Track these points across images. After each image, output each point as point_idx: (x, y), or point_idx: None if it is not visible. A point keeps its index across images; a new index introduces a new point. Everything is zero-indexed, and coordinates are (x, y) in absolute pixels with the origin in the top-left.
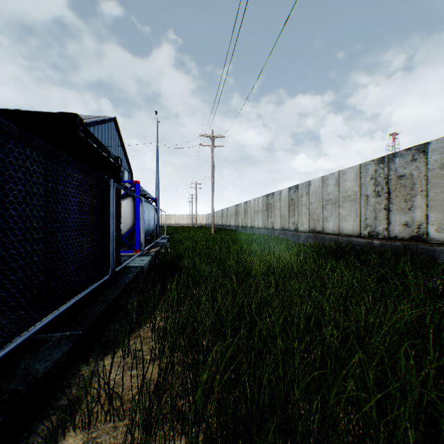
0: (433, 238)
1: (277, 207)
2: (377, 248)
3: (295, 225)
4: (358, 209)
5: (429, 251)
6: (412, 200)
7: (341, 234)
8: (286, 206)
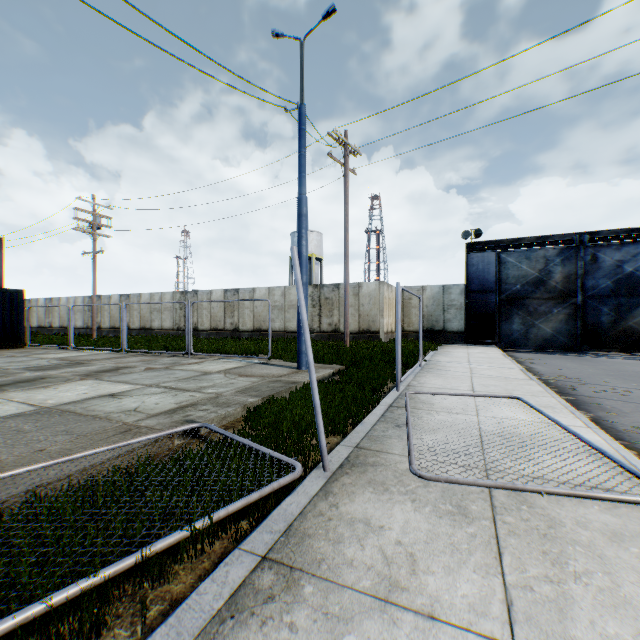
0: (103, 327)
1: (36, 311)
2: (90, 333)
3: (52, 324)
4: (84, 316)
5: (102, 332)
6: (99, 314)
7: (77, 328)
8: (44, 311)
